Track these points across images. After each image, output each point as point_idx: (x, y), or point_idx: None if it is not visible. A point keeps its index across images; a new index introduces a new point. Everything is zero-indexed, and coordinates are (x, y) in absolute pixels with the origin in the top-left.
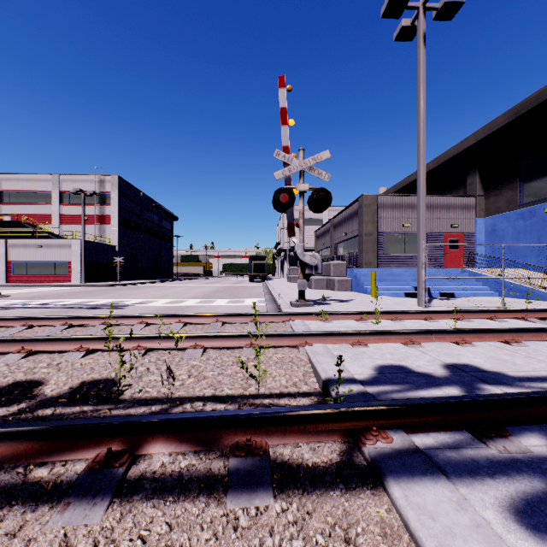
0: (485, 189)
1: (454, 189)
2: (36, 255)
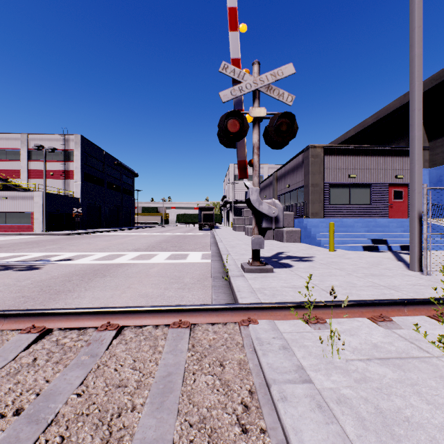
0: (429, 140)
1: (394, 142)
2: (1, 206)
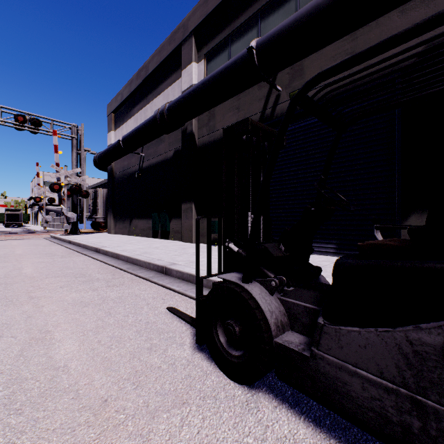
0: None
1: None
2: None
